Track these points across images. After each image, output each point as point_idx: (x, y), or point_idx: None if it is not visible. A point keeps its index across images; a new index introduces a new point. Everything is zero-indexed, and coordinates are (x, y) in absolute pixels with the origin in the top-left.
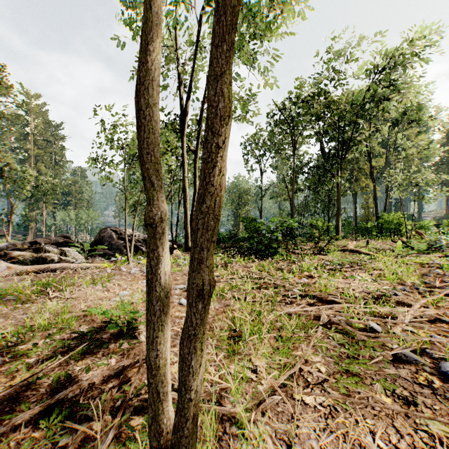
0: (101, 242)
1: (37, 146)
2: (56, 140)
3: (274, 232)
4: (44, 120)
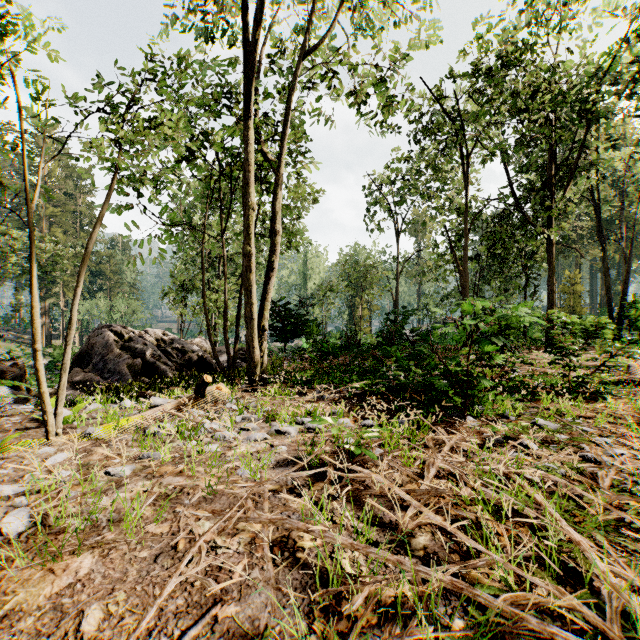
0: (90, 355)
1: (52, 202)
2: (82, 194)
3: (482, 343)
4: (62, 163)
